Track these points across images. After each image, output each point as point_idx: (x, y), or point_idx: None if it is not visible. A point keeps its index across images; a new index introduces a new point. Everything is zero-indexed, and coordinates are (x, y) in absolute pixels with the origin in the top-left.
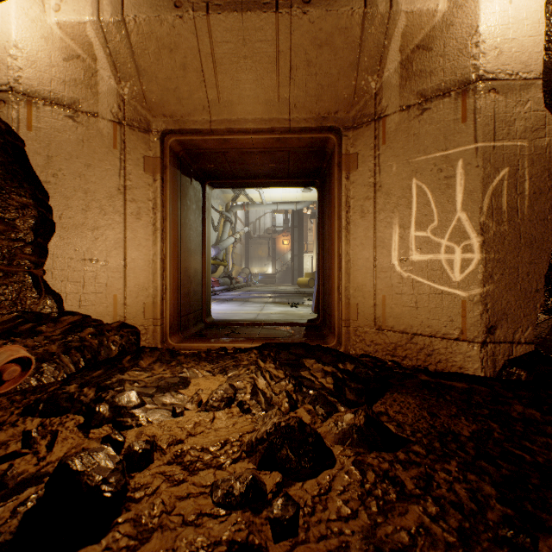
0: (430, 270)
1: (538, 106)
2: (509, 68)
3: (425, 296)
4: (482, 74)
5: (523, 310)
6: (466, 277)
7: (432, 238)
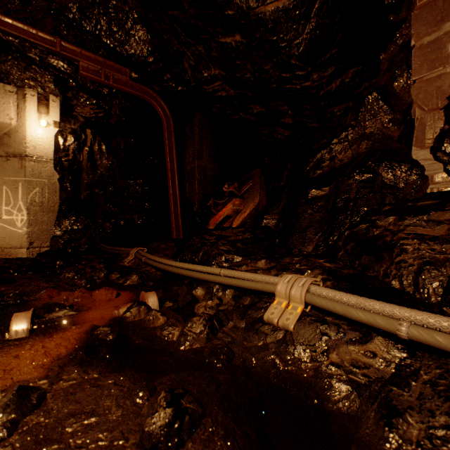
0: (11, 222)
1: (52, 169)
2: (40, 154)
3: (9, 232)
4: (28, 154)
5: (46, 236)
6: (23, 225)
7: (11, 210)
